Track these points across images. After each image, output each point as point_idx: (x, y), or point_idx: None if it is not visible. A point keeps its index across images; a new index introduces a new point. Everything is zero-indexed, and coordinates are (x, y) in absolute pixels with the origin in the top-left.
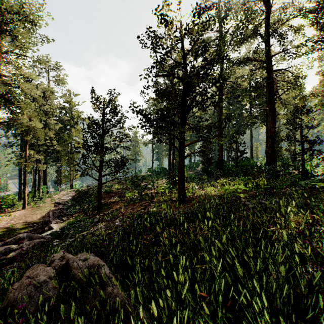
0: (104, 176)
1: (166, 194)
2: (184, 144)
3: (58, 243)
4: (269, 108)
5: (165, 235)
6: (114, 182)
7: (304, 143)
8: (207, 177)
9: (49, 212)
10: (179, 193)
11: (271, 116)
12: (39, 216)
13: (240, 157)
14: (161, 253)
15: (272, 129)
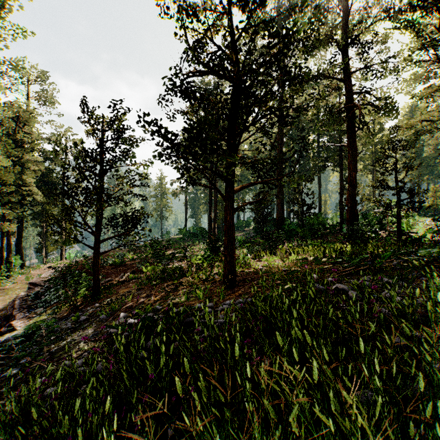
0: (103, 241)
1: (204, 269)
2: (233, 187)
3: (1, 368)
4: (349, 143)
5: (197, 404)
6: (129, 249)
7: (401, 191)
8: (263, 241)
9: (15, 300)
10: (225, 270)
11: (351, 155)
12: (2, 305)
13: (307, 212)
14: (187, 439)
15: (353, 173)
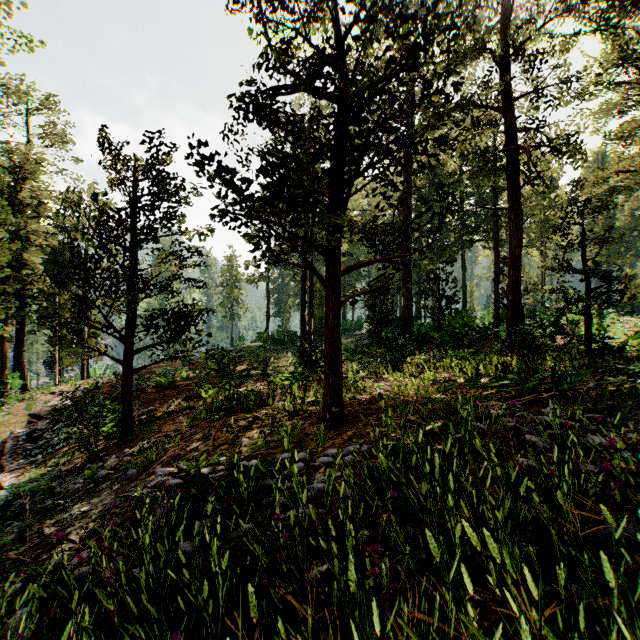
0: (138, 352)
1: (293, 395)
2: (339, 266)
3: None
4: (510, 206)
5: None
6: (182, 363)
7: (592, 275)
8: (382, 351)
9: (6, 442)
10: (327, 398)
11: (514, 222)
12: None
13: (446, 308)
14: None
15: (516, 250)
